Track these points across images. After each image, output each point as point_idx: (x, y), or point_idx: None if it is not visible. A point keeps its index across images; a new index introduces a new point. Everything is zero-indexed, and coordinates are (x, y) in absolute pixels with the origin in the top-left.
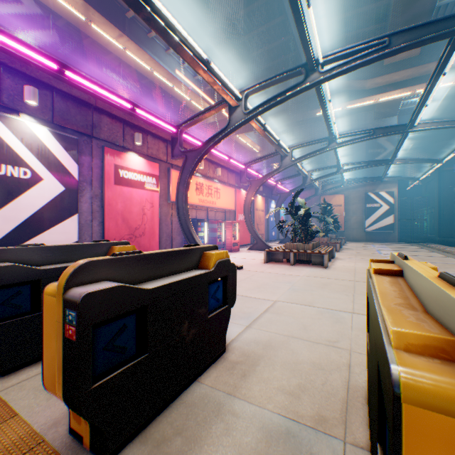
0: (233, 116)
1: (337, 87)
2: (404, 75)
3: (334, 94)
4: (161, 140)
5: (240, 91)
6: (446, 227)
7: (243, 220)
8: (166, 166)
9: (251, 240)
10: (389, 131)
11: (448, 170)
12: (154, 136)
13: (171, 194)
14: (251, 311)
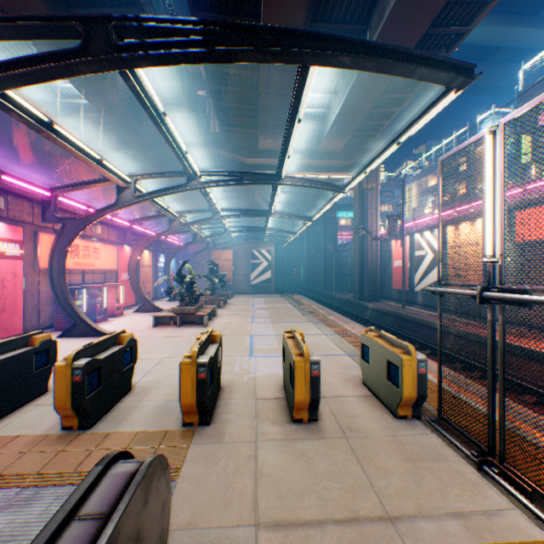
0: (123, 196)
1: (225, 155)
2: (274, 162)
3: (222, 161)
4: (26, 199)
5: (130, 175)
6: (312, 278)
7: (128, 279)
8: (33, 227)
9: (137, 300)
10: (257, 213)
11: (313, 231)
12: (18, 195)
13: (41, 260)
14: (145, 367)
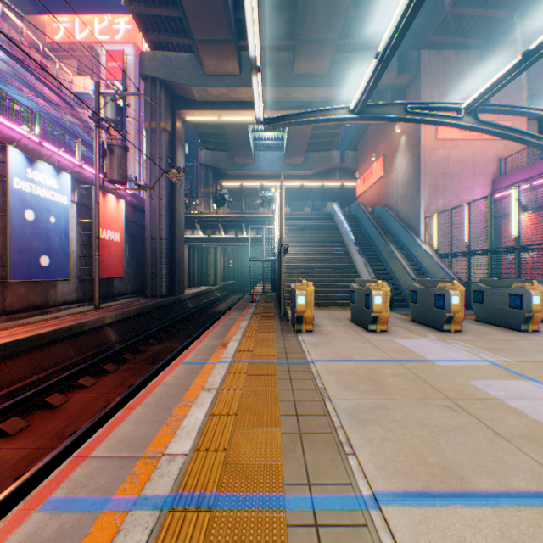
0: None
1: None
2: None
3: None
4: None
5: None
6: None
7: None
8: None
9: None
10: None
11: None
12: None
13: None
14: None
